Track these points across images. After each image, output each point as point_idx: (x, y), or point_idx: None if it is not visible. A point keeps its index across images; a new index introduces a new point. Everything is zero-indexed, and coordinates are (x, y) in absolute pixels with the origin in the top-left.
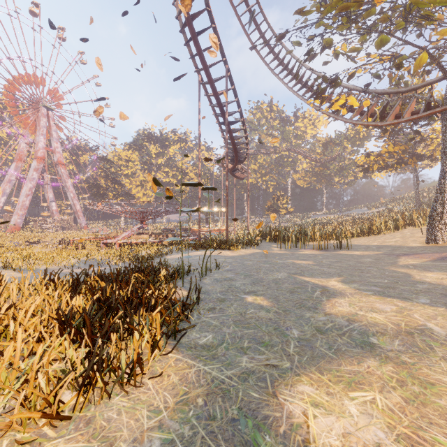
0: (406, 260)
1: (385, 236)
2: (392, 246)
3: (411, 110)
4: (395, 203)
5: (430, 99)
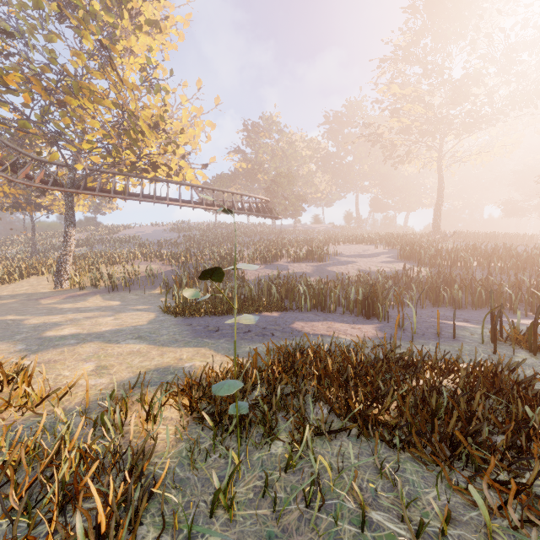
0: (46, 301)
1: (12, 286)
2: (26, 294)
3: (41, 177)
4: (4, 247)
5: (57, 178)
